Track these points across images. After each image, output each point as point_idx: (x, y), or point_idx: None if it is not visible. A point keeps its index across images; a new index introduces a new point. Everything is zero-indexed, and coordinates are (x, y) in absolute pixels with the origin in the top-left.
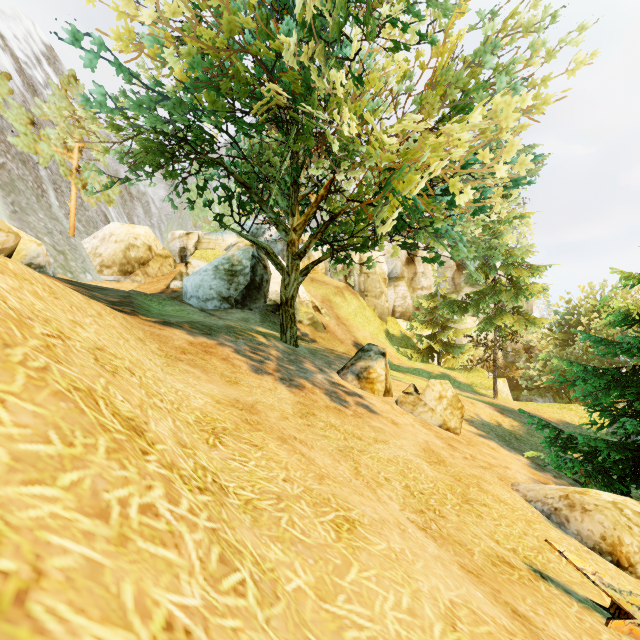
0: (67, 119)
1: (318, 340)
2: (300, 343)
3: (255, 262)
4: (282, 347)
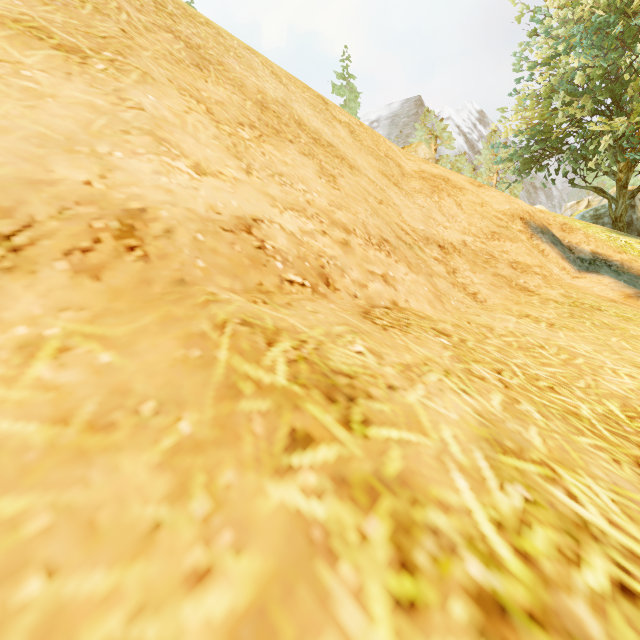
0: (490, 158)
1: None
2: None
3: None
4: None
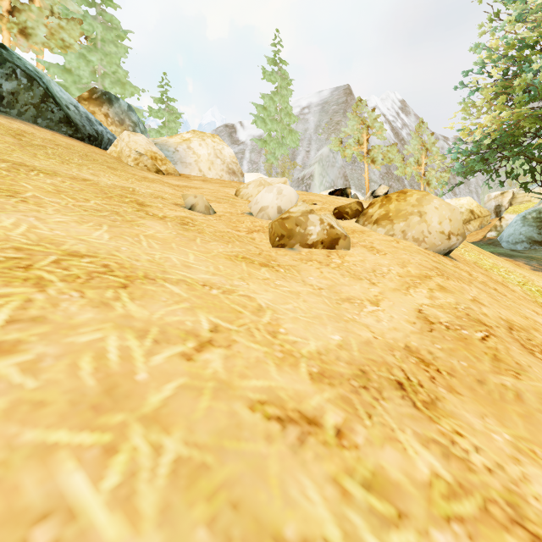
0: (418, 148)
1: None
2: None
3: None
4: None
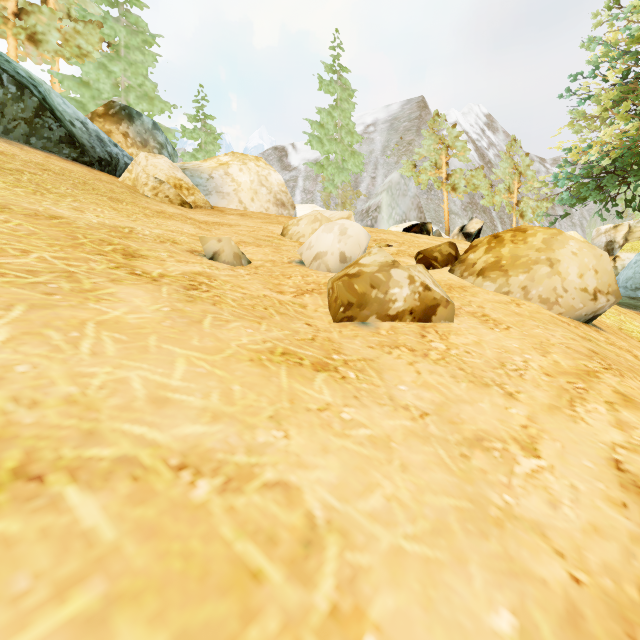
0: (510, 172)
1: None
2: None
3: None
4: None
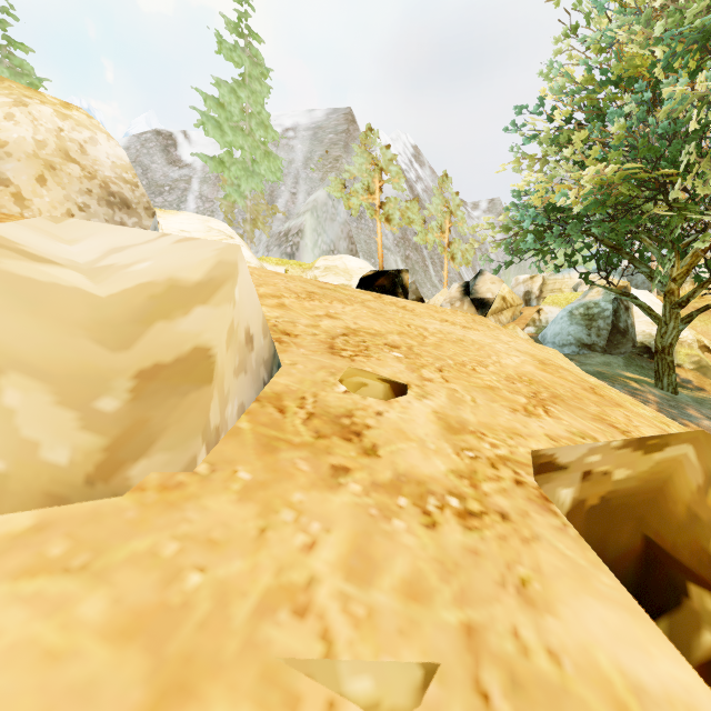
0: (442, 210)
1: (707, 388)
2: (679, 391)
3: (617, 305)
4: (658, 393)
